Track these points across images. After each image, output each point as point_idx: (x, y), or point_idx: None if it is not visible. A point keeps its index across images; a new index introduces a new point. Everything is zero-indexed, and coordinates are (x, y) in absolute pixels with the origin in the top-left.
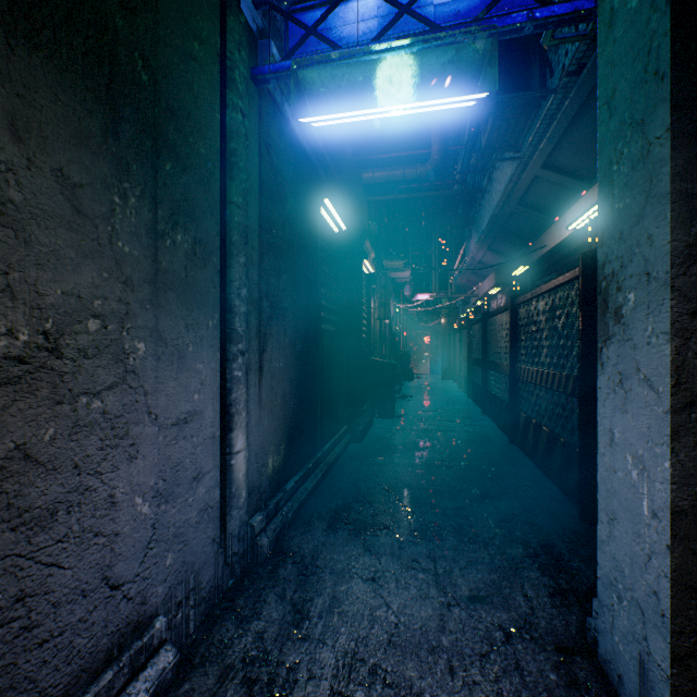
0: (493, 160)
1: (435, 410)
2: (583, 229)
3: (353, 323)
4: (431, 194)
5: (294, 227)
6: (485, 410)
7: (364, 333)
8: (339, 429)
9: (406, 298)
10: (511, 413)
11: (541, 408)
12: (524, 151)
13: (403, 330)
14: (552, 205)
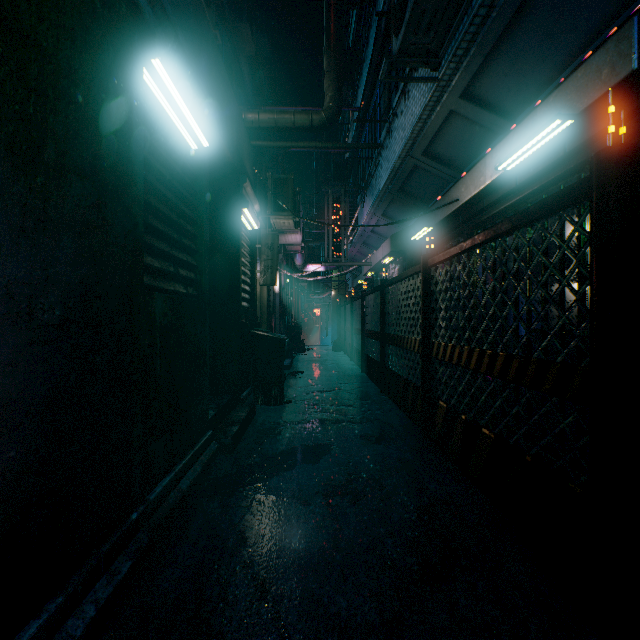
0: (407, 78)
1: (329, 389)
2: (510, 173)
3: (229, 288)
4: (325, 144)
5: (26, 29)
6: (383, 388)
7: (246, 301)
8: (195, 442)
9: (298, 270)
10: (424, 400)
11: (479, 402)
12: (445, 68)
13: (295, 302)
14: (461, 156)
